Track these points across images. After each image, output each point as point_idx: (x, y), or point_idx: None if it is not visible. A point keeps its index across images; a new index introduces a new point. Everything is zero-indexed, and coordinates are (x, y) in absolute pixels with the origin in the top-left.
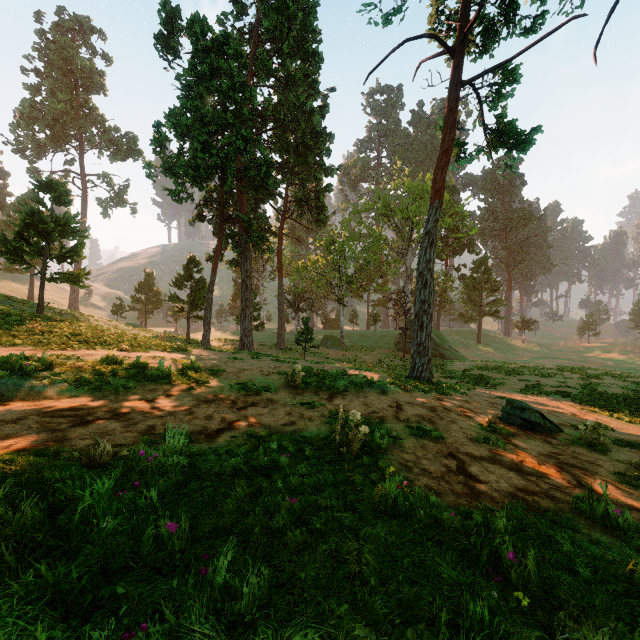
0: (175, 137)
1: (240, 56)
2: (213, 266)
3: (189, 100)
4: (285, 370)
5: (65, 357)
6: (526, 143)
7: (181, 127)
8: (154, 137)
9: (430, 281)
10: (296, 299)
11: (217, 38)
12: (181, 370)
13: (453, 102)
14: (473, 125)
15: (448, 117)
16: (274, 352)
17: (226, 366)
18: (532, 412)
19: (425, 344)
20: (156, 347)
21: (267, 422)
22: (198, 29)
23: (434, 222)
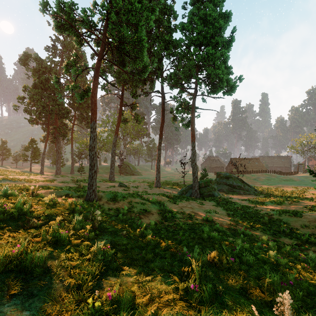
0: (30, 101)
1: (56, 74)
2: (45, 145)
3: (36, 89)
4: (72, 179)
5: (15, 178)
6: (140, 120)
7: (32, 97)
8: (18, 96)
9: (114, 155)
10: (79, 154)
11: (47, 66)
12: (46, 180)
13: (120, 110)
14: (130, 112)
15: (119, 114)
16: (69, 175)
17: (56, 179)
18: (122, 184)
19: (112, 171)
20: (30, 175)
21: (68, 185)
22: (40, 66)
23: (115, 140)
